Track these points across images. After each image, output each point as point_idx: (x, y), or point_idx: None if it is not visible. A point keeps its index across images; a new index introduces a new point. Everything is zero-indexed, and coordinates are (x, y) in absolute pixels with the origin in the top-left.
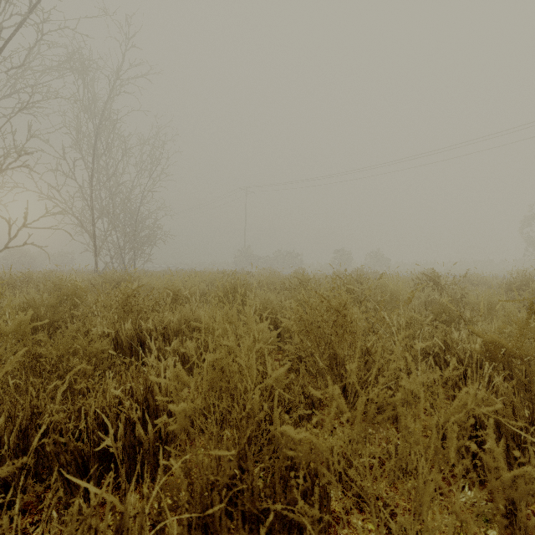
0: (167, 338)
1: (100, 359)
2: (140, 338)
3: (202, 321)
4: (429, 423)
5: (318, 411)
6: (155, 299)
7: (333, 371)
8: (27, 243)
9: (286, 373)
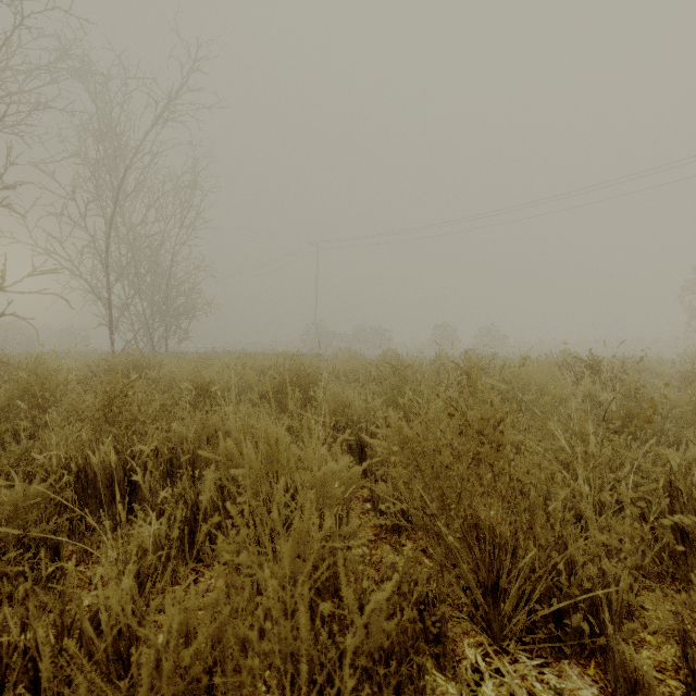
0: (177, 466)
1: (32, 520)
2: (128, 468)
3: (220, 450)
4: (664, 656)
5: (450, 644)
6: (172, 397)
7: (471, 549)
8: (5, 314)
9: (376, 527)
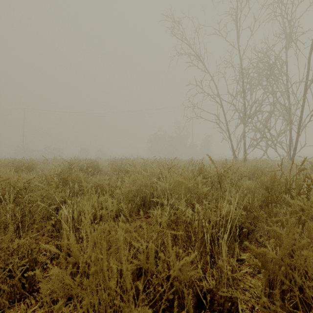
0: None
1: None
2: None
3: None
4: None
5: None
6: None
7: None
8: None
9: None
